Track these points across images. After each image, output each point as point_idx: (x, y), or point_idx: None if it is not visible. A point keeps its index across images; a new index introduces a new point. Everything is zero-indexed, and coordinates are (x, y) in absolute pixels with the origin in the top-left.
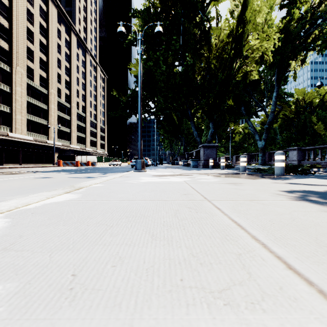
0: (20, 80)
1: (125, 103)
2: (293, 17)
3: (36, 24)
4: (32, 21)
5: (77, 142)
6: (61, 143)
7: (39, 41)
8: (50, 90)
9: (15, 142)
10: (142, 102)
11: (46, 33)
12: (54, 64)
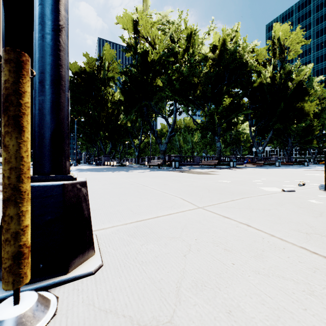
0: None
1: None
2: None
3: None
4: None
5: None
6: None
7: None
8: None
9: None
10: None
11: None
12: None
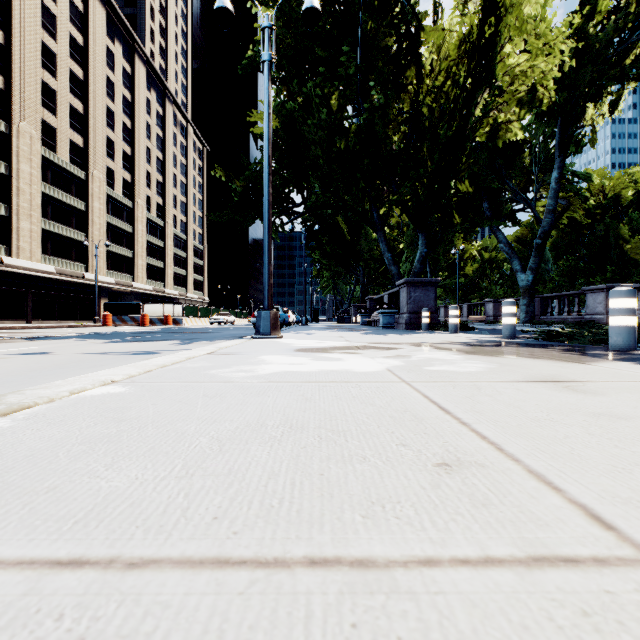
0: (28, 150)
1: (242, 194)
2: (597, 7)
3: (61, 37)
4: (55, 30)
5: (148, 278)
6: (113, 280)
7: (67, 71)
8: (92, 171)
9: (17, 277)
10: (277, 192)
11: (82, 56)
12: (100, 120)
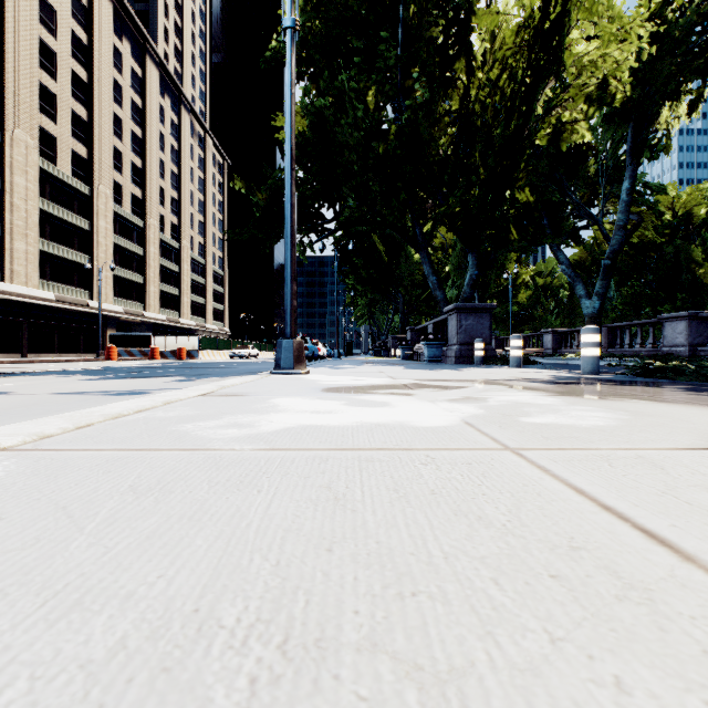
0: (24, 160)
1: (265, 209)
2: None
3: (62, 33)
4: (54, 26)
5: (161, 306)
6: (121, 308)
7: (69, 72)
8: (97, 186)
9: (11, 305)
10: (305, 207)
11: (86, 56)
12: (107, 128)
